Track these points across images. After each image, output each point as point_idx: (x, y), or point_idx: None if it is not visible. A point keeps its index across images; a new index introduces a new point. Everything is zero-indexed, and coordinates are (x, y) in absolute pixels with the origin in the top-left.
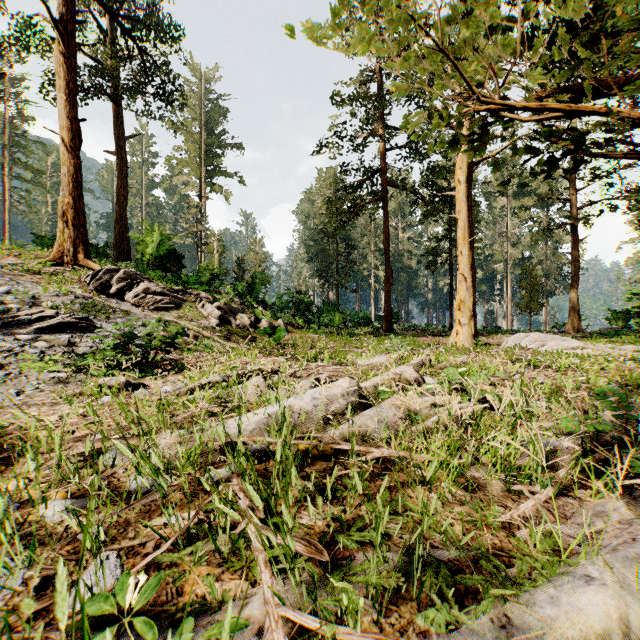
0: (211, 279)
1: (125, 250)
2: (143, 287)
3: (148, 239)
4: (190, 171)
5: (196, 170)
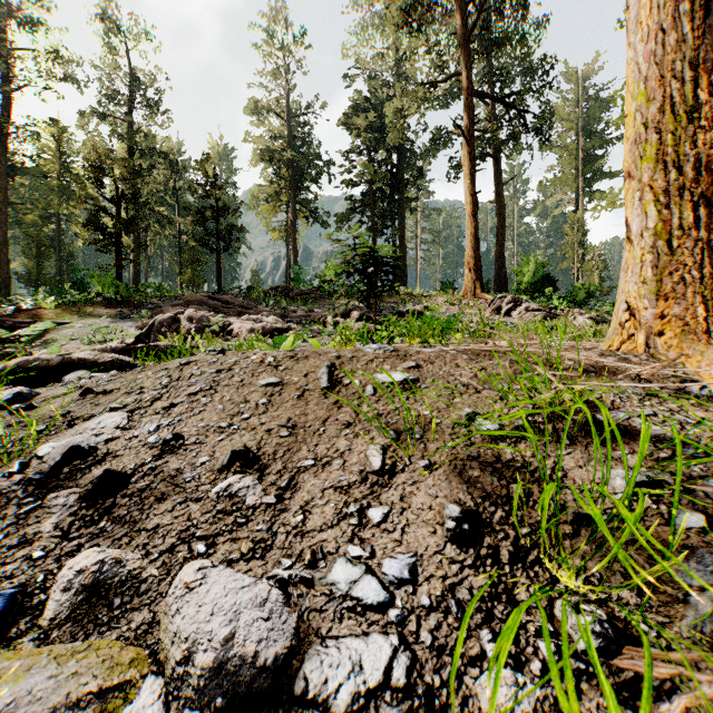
0: (586, 298)
1: (503, 283)
2: (524, 306)
3: (525, 269)
4: (564, 188)
5: (571, 184)
